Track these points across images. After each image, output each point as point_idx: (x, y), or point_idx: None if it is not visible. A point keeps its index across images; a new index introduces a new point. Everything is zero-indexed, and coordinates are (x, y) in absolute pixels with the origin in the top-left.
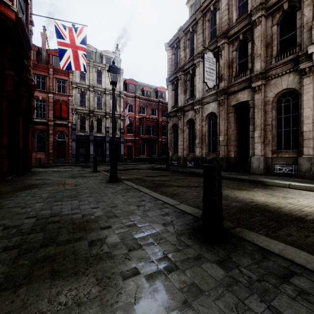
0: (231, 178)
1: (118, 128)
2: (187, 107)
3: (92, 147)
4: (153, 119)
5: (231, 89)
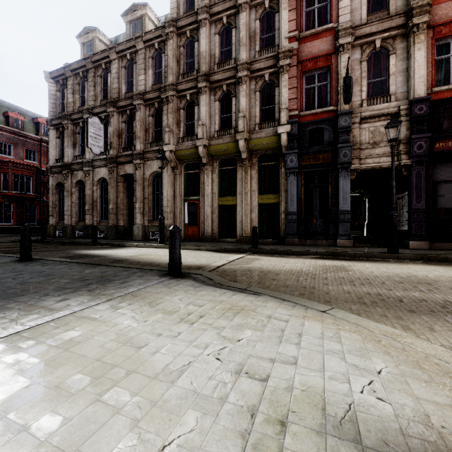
0: (105, 244)
1: None
2: (76, 165)
3: None
4: (30, 167)
5: (119, 159)
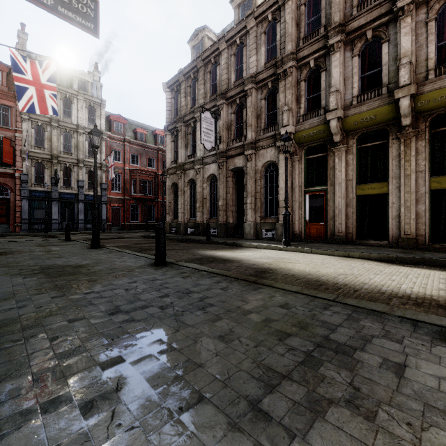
0: (220, 243)
1: (98, 183)
2: (188, 165)
3: (56, 208)
4: (150, 173)
5: (229, 152)
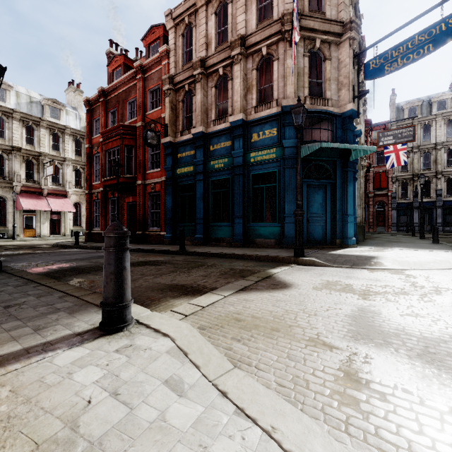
0: None
1: None
2: None
3: (416, 215)
4: None
5: None
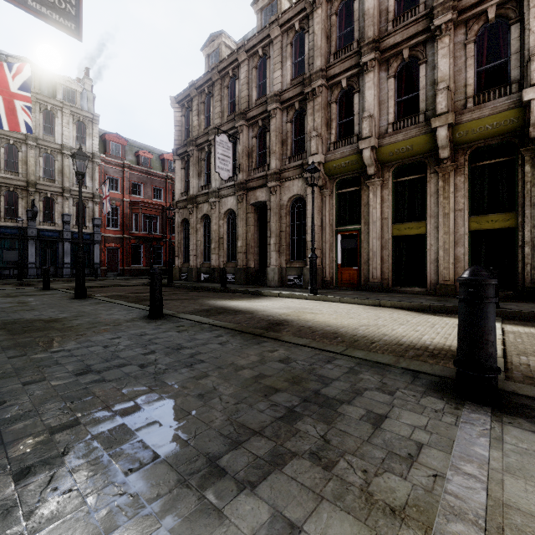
0: (237, 291)
1: (89, 217)
2: (201, 197)
3: (33, 249)
4: (157, 206)
5: (250, 183)
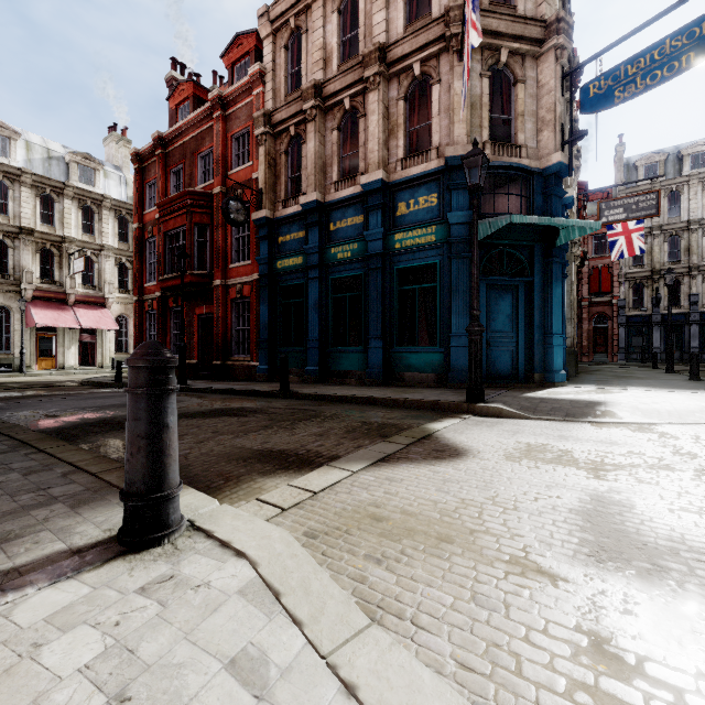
0: None
1: None
2: None
3: (657, 334)
4: None
5: None
